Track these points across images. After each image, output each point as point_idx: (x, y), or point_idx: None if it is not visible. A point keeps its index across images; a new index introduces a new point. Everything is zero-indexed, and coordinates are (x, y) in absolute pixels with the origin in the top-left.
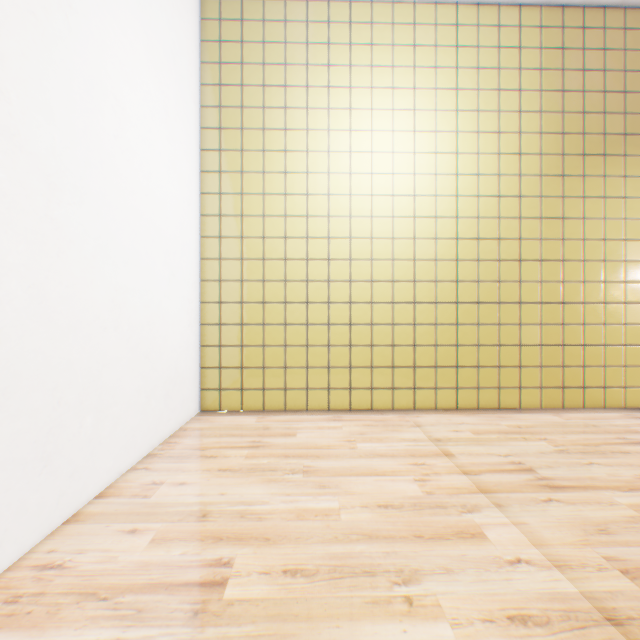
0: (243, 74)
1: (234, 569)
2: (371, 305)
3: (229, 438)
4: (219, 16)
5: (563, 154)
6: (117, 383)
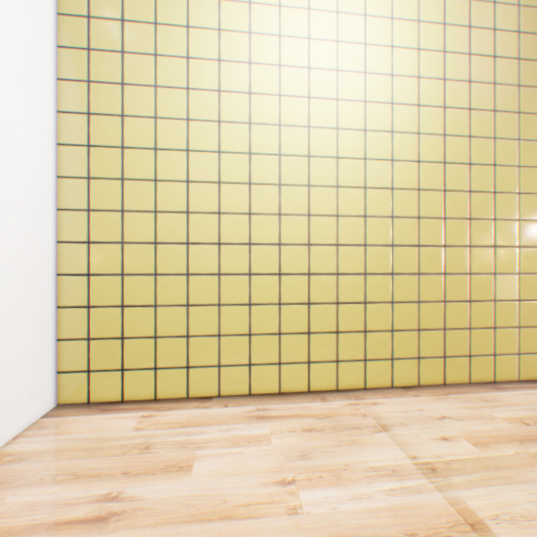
0: None
1: None
2: (308, 248)
3: (62, 488)
4: None
5: None
6: None
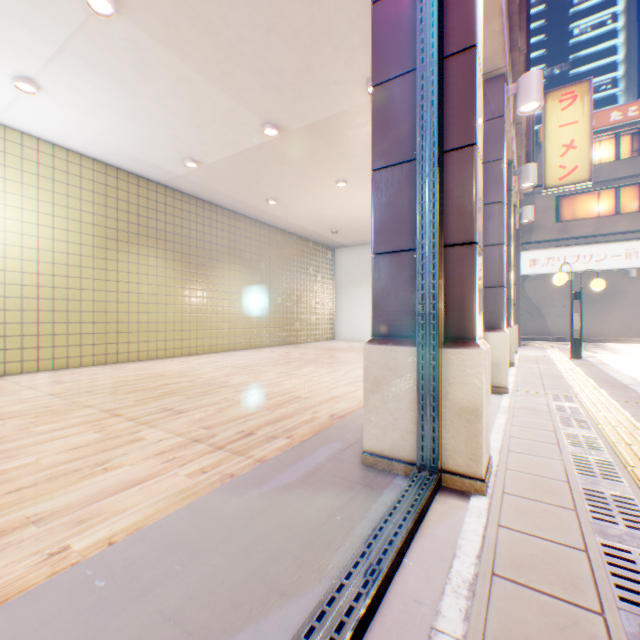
0: None
1: None
2: None
3: None
4: None
5: (110, 238)
6: None
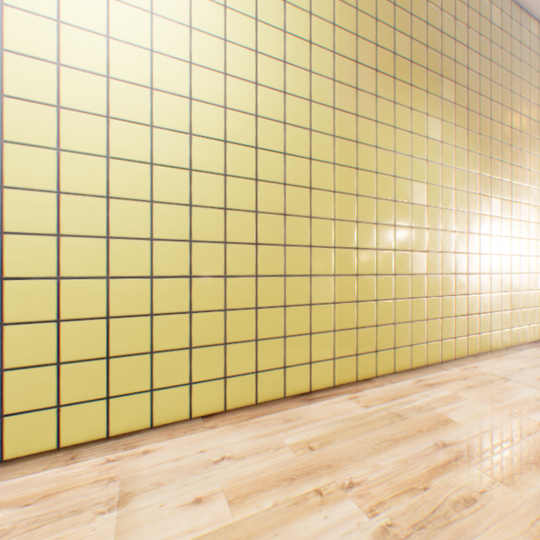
0: None
1: None
2: (59, 240)
3: None
4: None
5: (358, 62)
6: None
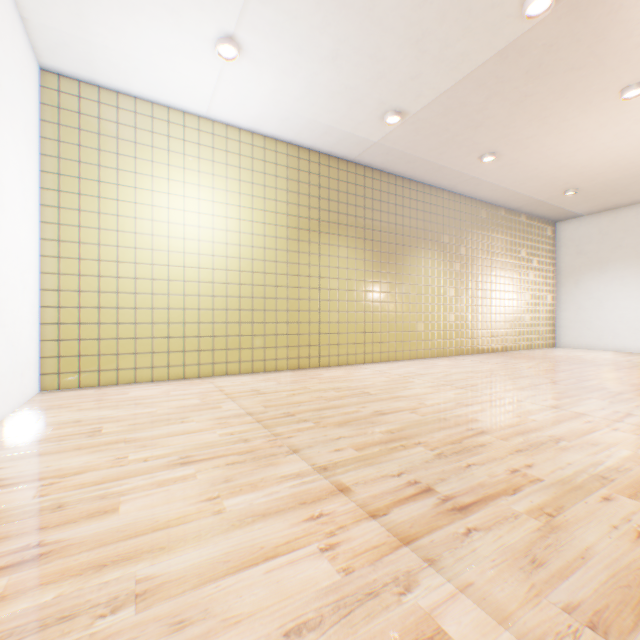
0: (82, 137)
1: (105, 427)
2: (185, 311)
3: (78, 399)
4: (59, 88)
5: (300, 228)
6: (2, 360)
